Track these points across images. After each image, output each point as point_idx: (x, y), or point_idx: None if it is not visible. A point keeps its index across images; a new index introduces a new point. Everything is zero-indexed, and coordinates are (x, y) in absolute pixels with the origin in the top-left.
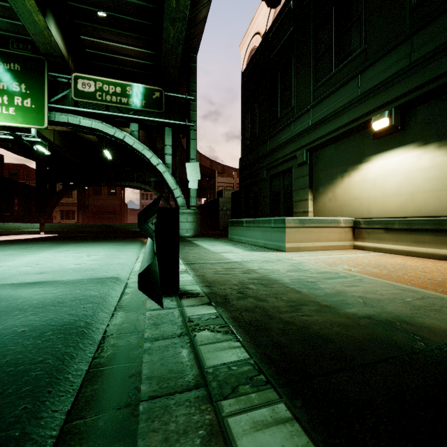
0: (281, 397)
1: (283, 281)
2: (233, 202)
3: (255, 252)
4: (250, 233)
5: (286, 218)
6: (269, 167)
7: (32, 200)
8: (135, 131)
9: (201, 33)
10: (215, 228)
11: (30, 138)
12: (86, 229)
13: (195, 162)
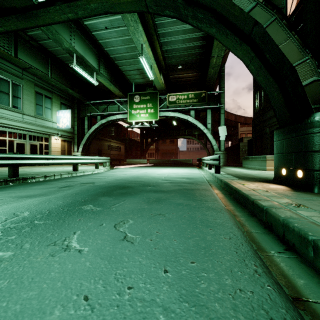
0: (235, 177)
1: (250, 174)
2: (249, 146)
3: (251, 170)
4: (252, 163)
5: (267, 156)
6: (269, 126)
7: (138, 148)
8: (192, 114)
9: (227, 56)
10: (237, 162)
11: (154, 125)
12: (166, 162)
13: (224, 126)
